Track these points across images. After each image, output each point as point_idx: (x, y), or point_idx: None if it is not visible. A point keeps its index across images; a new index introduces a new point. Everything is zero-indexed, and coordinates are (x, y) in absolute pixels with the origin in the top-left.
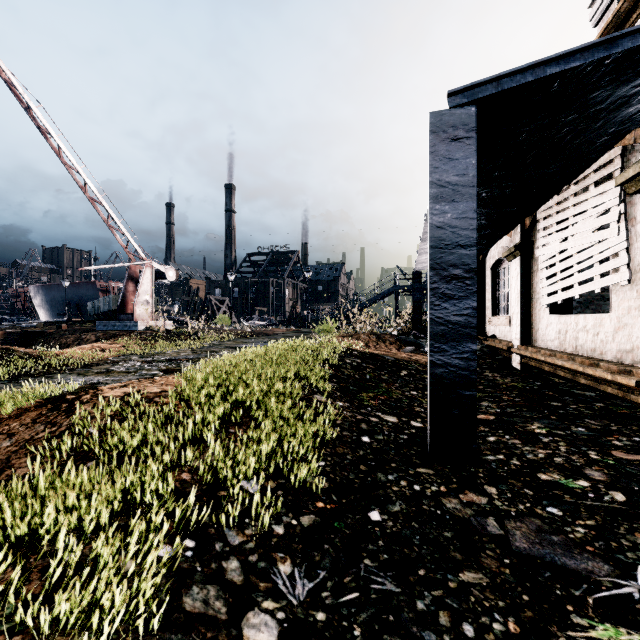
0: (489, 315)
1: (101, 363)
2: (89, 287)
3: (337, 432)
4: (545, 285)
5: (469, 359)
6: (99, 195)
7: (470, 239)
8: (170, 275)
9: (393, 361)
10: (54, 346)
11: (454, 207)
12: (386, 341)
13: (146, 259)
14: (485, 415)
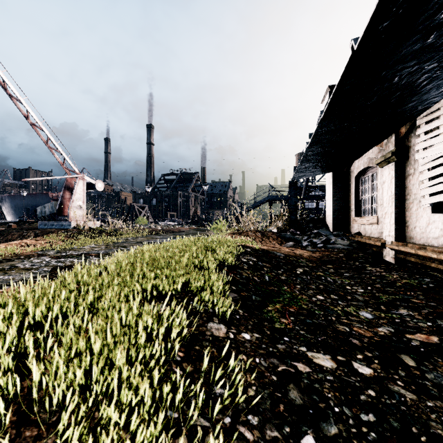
0: (353, 216)
1: (13, 259)
2: (43, 197)
3: (253, 434)
4: (427, 185)
5: None
6: (39, 121)
7: None
8: (99, 186)
9: (284, 257)
10: (1, 241)
11: None
12: (269, 237)
13: (79, 173)
14: (423, 334)
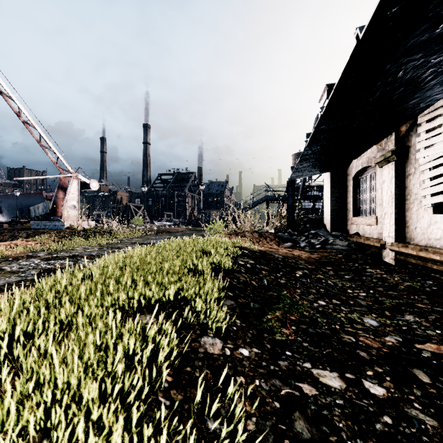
0: (351, 216)
1: (0, 261)
2: (37, 196)
3: None
4: (429, 185)
5: None
6: (31, 119)
7: None
8: (94, 186)
9: (283, 259)
10: None
11: None
12: (267, 238)
13: (73, 173)
14: (433, 344)
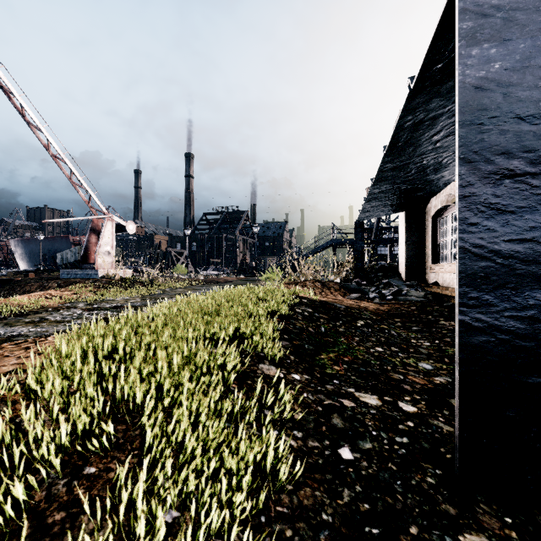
0: (429, 263)
1: (40, 311)
2: (63, 241)
3: (297, 442)
4: None
5: (536, 319)
6: (61, 153)
7: (538, 104)
8: (130, 228)
9: (345, 309)
10: (18, 293)
11: (507, 49)
12: (331, 288)
13: (107, 213)
14: None
